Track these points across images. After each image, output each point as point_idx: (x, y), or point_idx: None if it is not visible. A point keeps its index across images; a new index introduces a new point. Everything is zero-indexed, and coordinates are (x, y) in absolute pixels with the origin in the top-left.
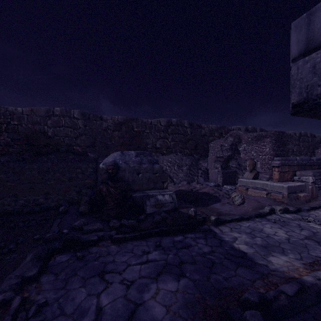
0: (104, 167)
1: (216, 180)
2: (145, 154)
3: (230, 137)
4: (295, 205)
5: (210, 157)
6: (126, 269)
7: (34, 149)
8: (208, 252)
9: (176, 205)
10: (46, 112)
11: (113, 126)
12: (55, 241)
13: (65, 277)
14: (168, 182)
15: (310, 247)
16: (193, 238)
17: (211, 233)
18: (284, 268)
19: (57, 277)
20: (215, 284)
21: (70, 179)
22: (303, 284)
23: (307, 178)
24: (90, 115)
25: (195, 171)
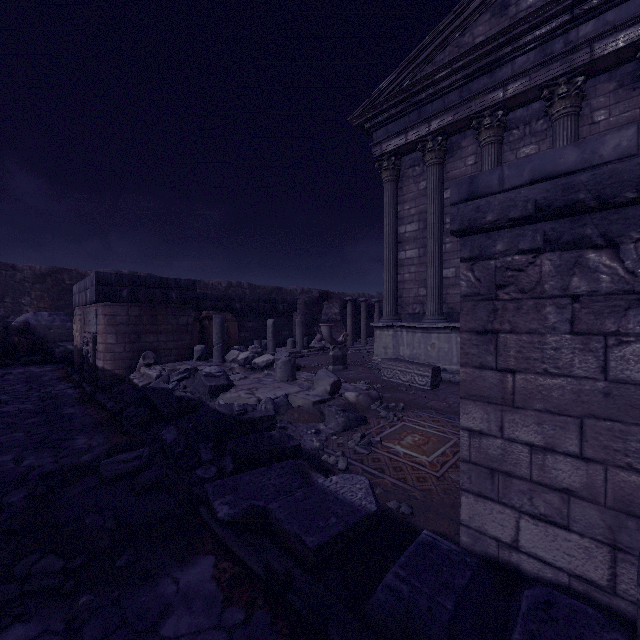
0: (17, 324)
1: None
2: (60, 314)
3: None
4: None
5: None
6: (28, 368)
7: None
8: None
9: None
10: None
11: (33, 278)
12: None
13: None
14: None
15: None
16: None
17: None
18: None
19: None
20: None
21: None
22: None
23: None
24: None
25: None
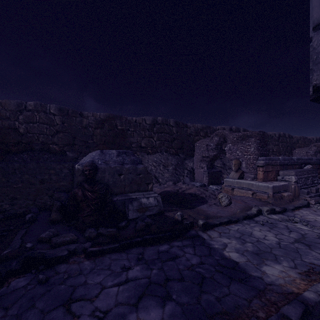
0: (80, 168)
1: (202, 180)
2: (128, 153)
3: (216, 136)
4: (280, 205)
5: (196, 156)
6: (99, 294)
7: (2, 148)
8: (197, 263)
9: (162, 209)
10: (17, 106)
11: (95, 123)
12: (14, 259)
13: (18, 311)
14: (154, 183)
15: (302, 252)
16: (180, 247)
17: (200, 240)
18: (280, 280)
19: (7, 312)
20: (207, 307)
21: (42, 181)
22: (306, 304)
23: (290, 178)
24: (68, 110)
25: (181, 171)
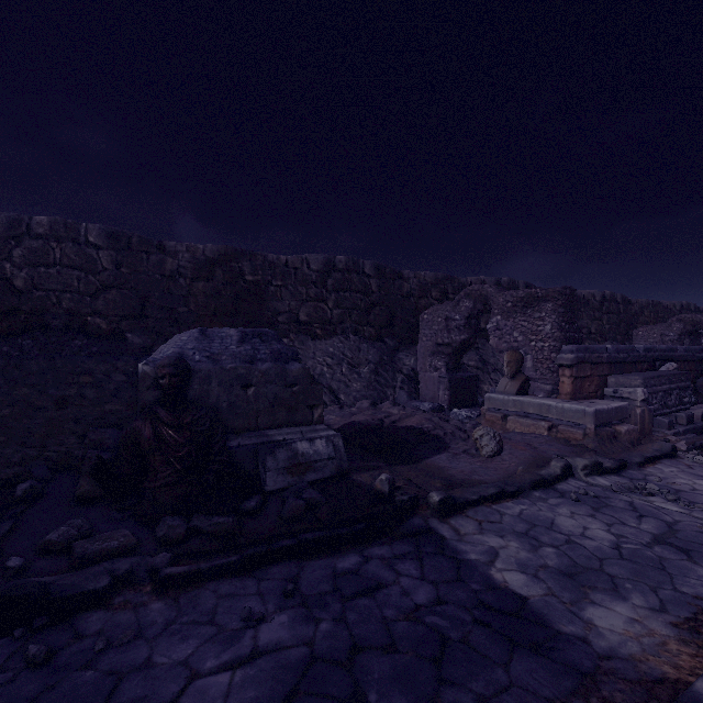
0: (149, 370)
1: (436, 397)
2: (266, 336)
3: (467, 299)
4: (612, 454)
5: (422, 344)
6: (182, 695)
7: None
8: (429, 602)
9: (344, 466)
10: (10, 226)
11: (193, 267)
12: None
13: None
14: (327, 404)
15: (673, 568)
16: (388, 559)
17: (433, 542)
18: (630, 644)
19: None
20: None
21: (62, 402)
22: None
23: (632, 392)
24: (131, 238)
25: (389, 377)
